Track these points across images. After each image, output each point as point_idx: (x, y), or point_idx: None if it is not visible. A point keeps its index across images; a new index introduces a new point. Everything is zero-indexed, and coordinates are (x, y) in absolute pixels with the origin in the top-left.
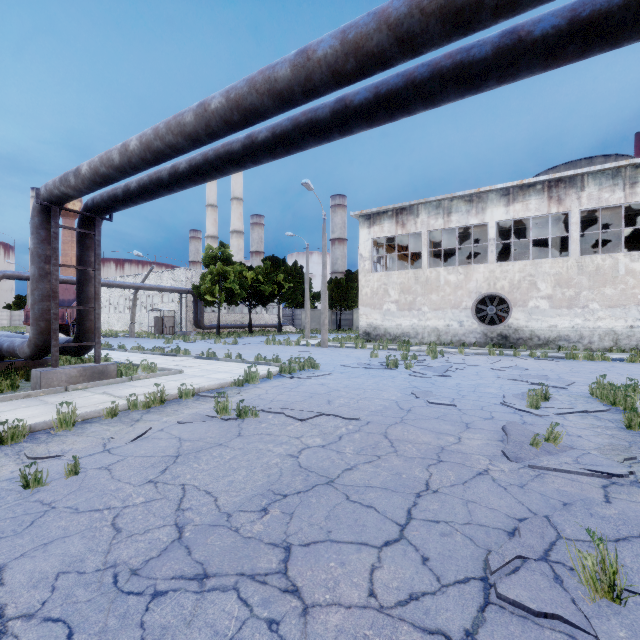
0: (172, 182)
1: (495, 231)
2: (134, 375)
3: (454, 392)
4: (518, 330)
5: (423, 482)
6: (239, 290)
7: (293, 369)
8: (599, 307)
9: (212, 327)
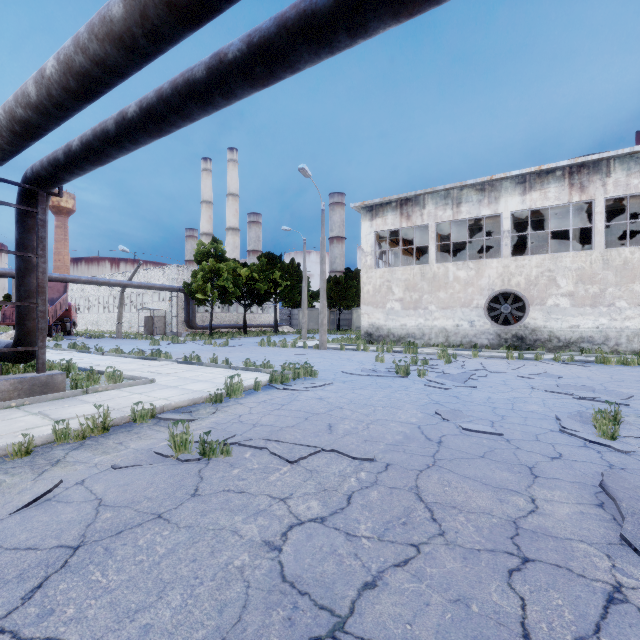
0: (120, 134)
1: (509, 222)
2: (94, 385)
3: (489, 411)
4: (535, 331)
5: (517, 630)
6: (233, 288)
7: (286, 378)
8: (627, 305)
9: (205, 327)
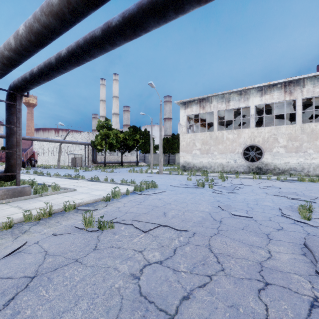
0: (58, 65)
1: (254, 110)
2: (45, 192)
3: (245, 205)
4: (267, 164)
5: None
6: (115, 143)
7: (142, 188)
8: (313, 152)
9: (101, 163)
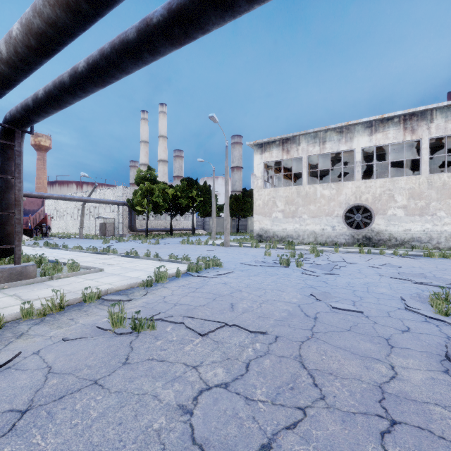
0: (73, 85)
1: (360, 155)
2: (58, 273)
3: (350, 293)
4: (379, 233)
5: None
6: (162, 203)
7: (200, 267)
8: (445, 215)
9: (142, 230)
